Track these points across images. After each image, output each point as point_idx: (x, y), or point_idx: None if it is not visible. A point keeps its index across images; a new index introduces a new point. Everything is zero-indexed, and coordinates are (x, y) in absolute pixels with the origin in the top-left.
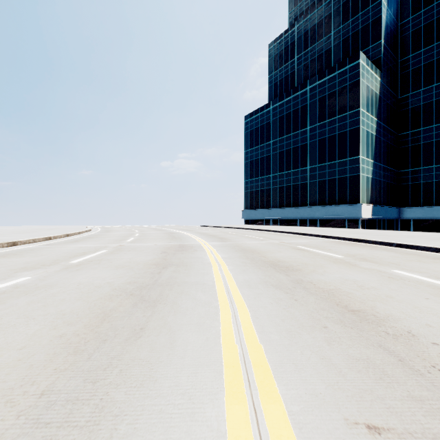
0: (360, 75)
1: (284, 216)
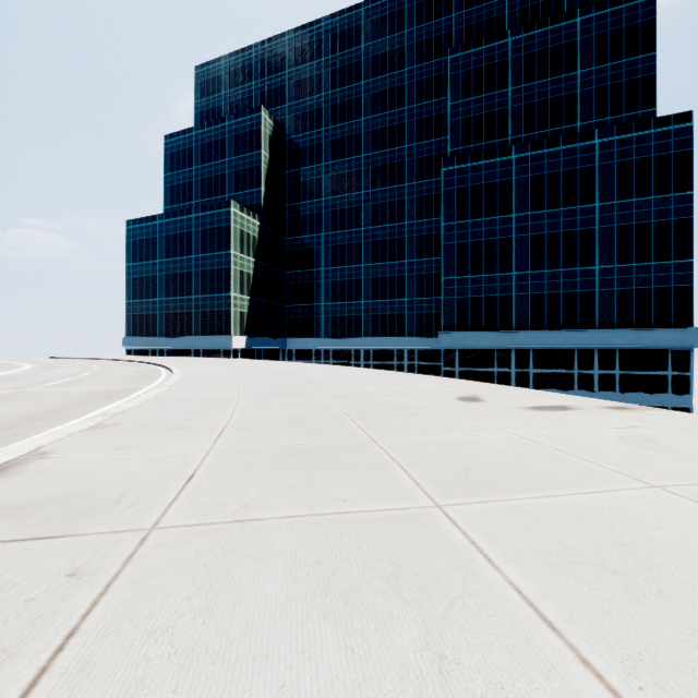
0: (232, 222)
1: (171, 346)
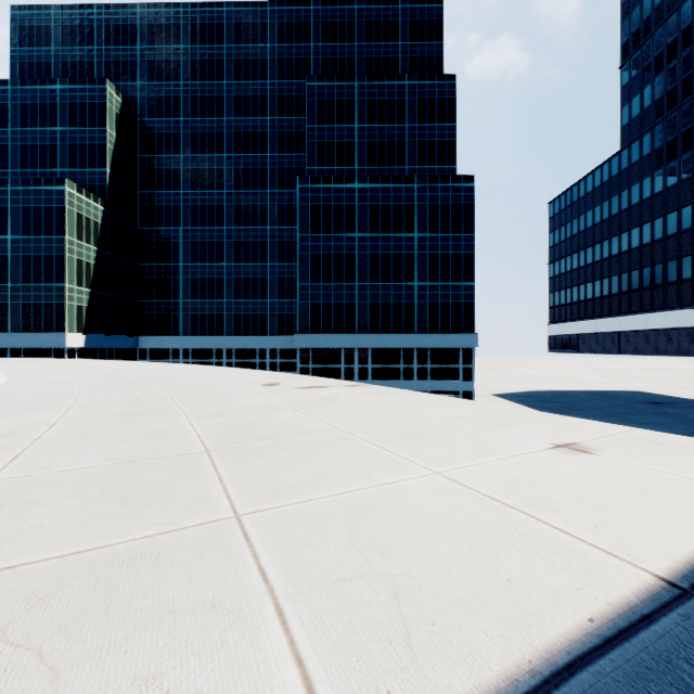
0: (67, 203)
1: None
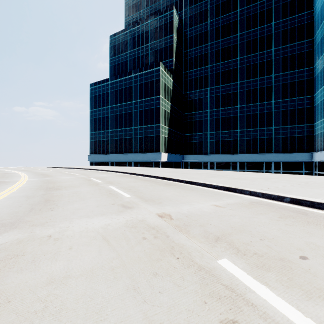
0: (161, 76)
1: (118, 160)
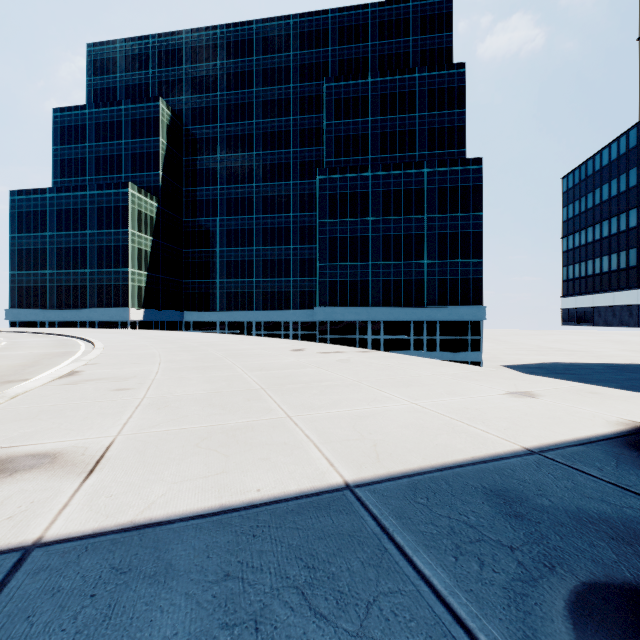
0: (130, 202)
1: (63, 318)
